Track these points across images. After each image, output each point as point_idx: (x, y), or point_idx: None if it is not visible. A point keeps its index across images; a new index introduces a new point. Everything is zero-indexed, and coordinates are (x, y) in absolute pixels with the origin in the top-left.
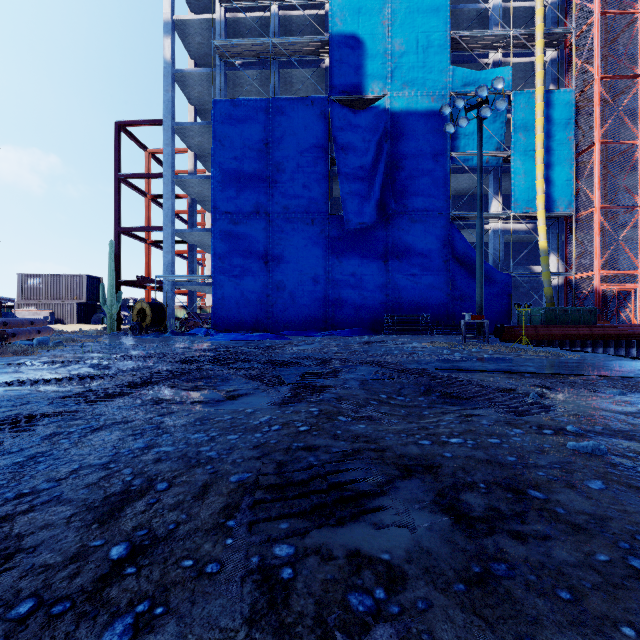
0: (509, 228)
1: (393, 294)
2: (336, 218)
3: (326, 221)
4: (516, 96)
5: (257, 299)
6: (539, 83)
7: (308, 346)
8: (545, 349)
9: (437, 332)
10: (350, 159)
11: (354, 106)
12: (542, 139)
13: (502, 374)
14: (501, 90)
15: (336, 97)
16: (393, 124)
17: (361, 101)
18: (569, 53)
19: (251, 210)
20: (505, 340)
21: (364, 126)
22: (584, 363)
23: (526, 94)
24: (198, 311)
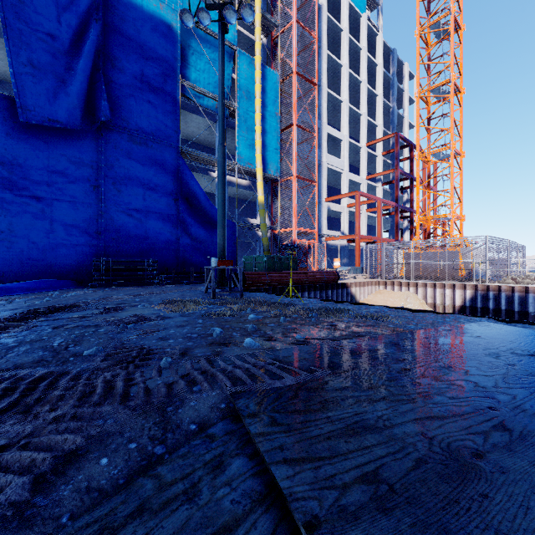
0: (232, 180)
1: (107, 232)
2: (0, 98)
3: None
4: (240, 54)
5: None
6: (258, 52)
7: None
8: (309, 301)
9: (167, 281)
10: (30, 13)
11: None
12: (260, 104)
13: None
14: (229, 41)
15: None
16: (107, 4)
17: None
18: (274, 45)
19: None
20: (246, 289)
21: None
22: (485, 345)
23: (248, 57)
24: None
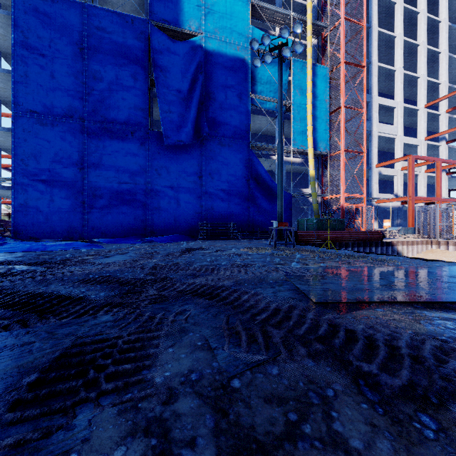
0: (288, 160)
1: (206, 205)
2: (155, 133)
3: (146, 135)
4: (295, 62)
5: (70, 206)
6: (309, 56)
7: (120, 256)
8: (343, 252)
9: (242, 237)
10: (169, 82)
11: (172, 38)
12: (311, 97)
13: (412, 306)
14: None
15: (155, 23)
16: (206, 60)
17: (179, 34)
18: (324, 43)
19: (63, 113)
20: (298, 243)
21: (181, 55)
22: (439, 273)
23: (301, 62)
24: (6, 218)
